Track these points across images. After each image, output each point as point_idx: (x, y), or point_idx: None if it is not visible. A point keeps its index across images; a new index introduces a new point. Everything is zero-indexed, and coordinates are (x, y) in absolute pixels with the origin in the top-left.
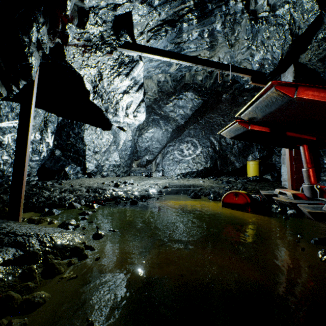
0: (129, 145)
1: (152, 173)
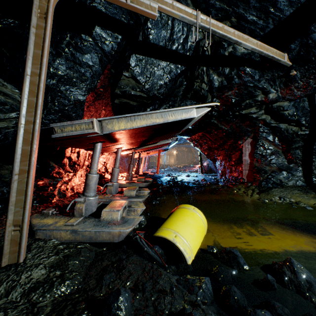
0: None
1: None
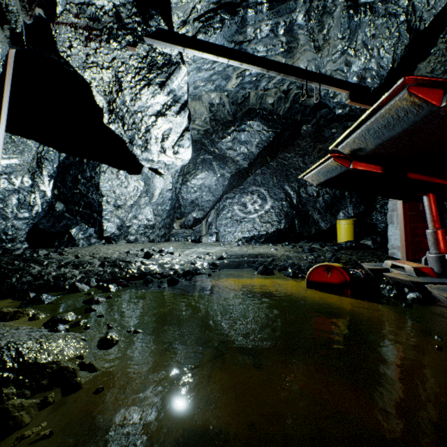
0: (168, 197)
1: (201, 238)
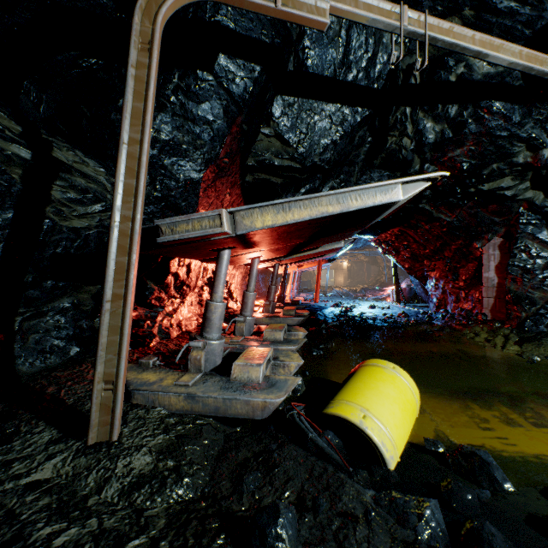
0: None
1: None
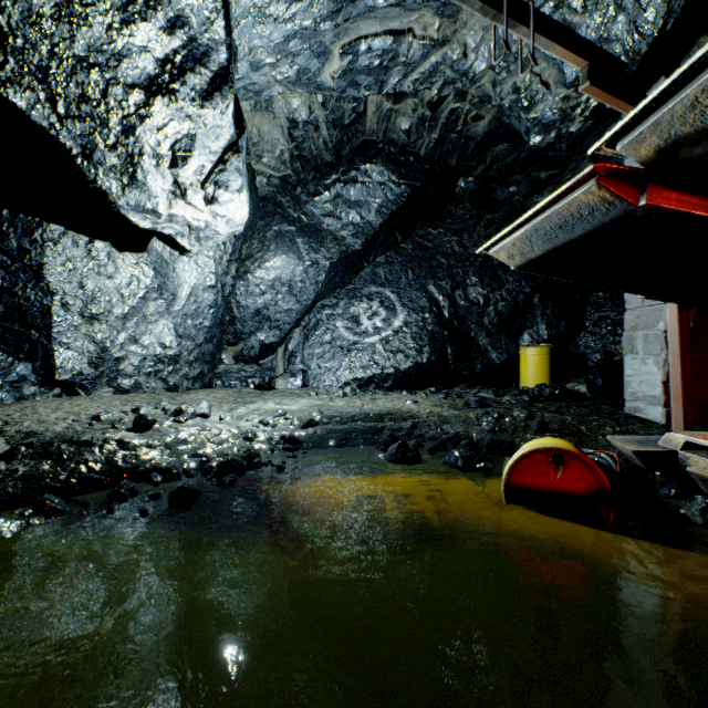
0: (207, 302)
1: (274, 381)
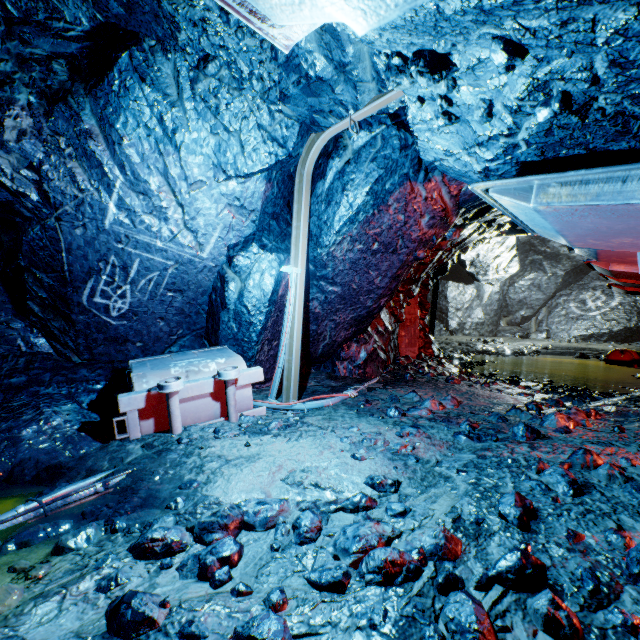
0: (495, 299)
1: (529, 334)
